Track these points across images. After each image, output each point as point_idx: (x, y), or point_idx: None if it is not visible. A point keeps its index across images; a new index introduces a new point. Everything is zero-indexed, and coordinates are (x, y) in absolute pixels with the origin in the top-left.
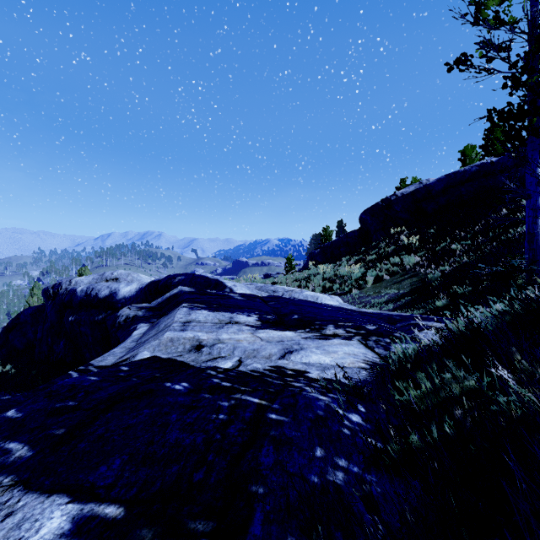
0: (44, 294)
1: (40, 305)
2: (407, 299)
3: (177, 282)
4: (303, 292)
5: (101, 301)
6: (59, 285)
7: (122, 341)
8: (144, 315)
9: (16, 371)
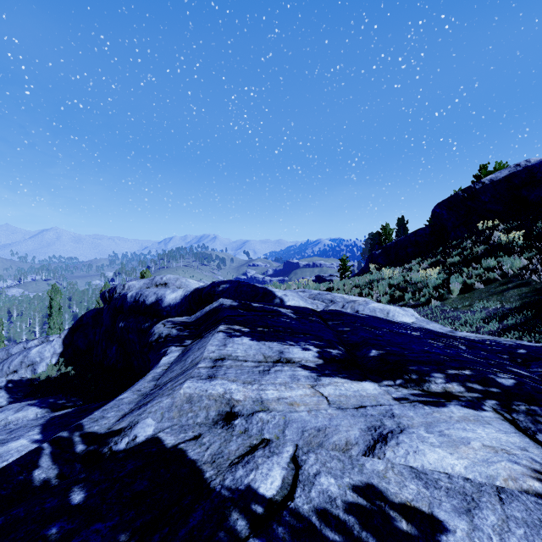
0: (102, 298)
1: (100, 308)
2: (519, 318)
3: (221, 290)
4: (368, 304)
5: (148, 308)
6: (114, 289)
7: (151, 367)
8: (178, 334)
9: (75, 373)
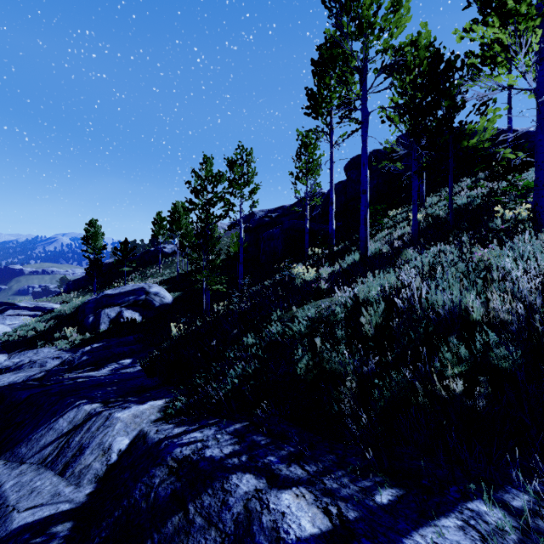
0: None
1: None
2: None
3: None
4: (48, 304)
5: None
6: None
7: None
8: None
9: None
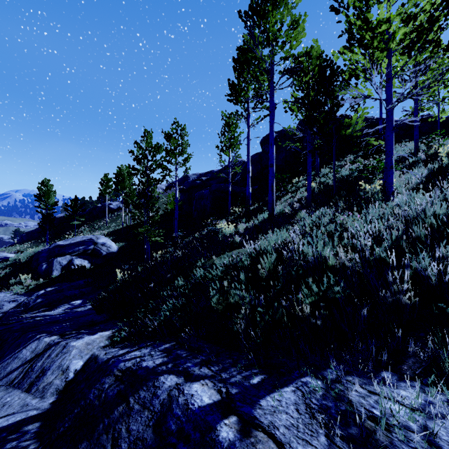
0: None
1: None
2: None
3: None
4: (3, 254)
5: None
6: None
7: None
8: None
9: None
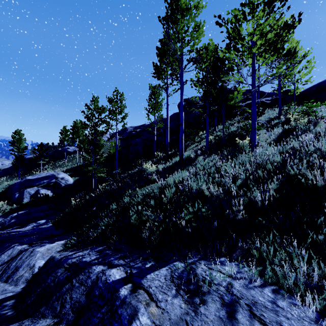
0: None
1: None
2: None
3: None
4: None
5: None
6: None
7: None
8: None
9: None
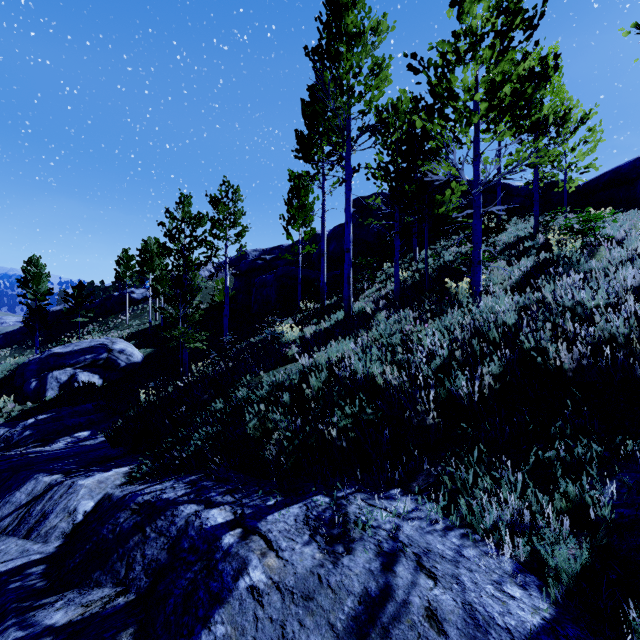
0: None
1: None
2: None
3: None
4: None
5: None
6: None
7: None
8: None
9: None
